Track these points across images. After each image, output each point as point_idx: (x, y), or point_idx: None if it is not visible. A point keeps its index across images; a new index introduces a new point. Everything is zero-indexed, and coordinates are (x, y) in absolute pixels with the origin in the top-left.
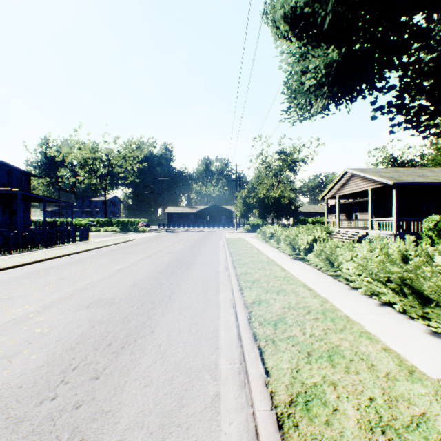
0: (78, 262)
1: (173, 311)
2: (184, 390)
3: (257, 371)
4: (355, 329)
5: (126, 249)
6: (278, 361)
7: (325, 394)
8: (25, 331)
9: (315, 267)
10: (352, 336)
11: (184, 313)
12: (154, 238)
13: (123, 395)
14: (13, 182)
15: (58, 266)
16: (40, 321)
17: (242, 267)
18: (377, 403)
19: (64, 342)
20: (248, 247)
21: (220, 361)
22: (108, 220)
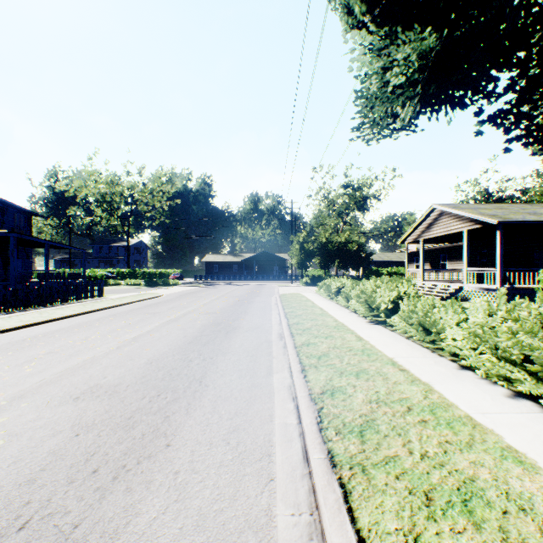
0: (81, 327)
1: (204, 407)
2: None
3: (343, 539)
4: (490, 442)
5: (149, 309)
6: (378, 514)
7: None
8: None
9: (402, 335)
10: (490, 458)
11: (219, 410)
12: (187, 294)
13: None
14: (8, 223)
15: (53, 332)
16: None
17: (302, 335)
18: None
19: (21, 466)
20: (308, 305)
21: (275, 508)
22: (131, 270)
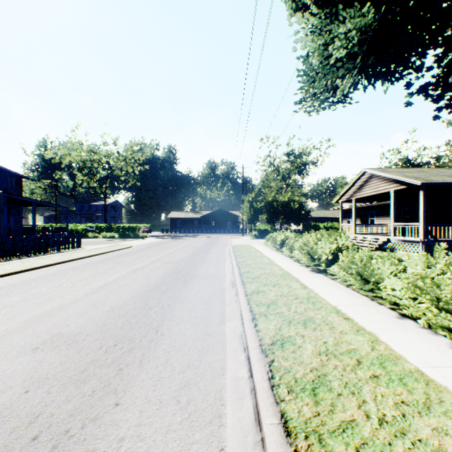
0: (56, 275)
1: (157, 358)
2: None
3: None
4: (447, 402)
5: (119, 258)
6: None
7: None
8: None
9: (342, 283)
10: None
11: (172, 362)
12: (154, 245)
13: None
14: (1, 185)
15: (31, 280)
16: None
17: (252, 283)
18: None
19: None
20: (257, 255)
21: None
22: (108, 225)
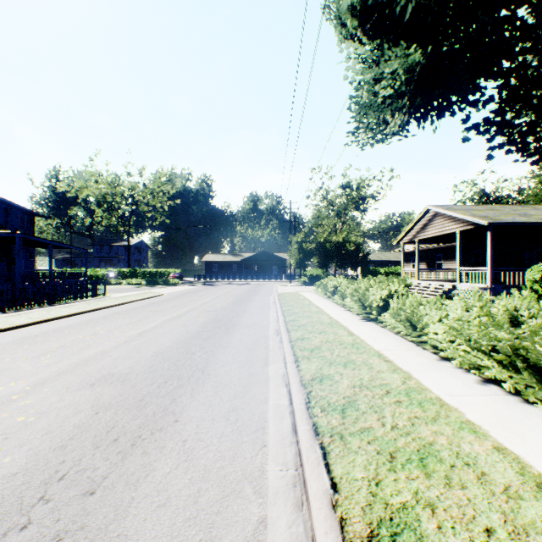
0: (88, 324)
1: (206, 391)
2: (214, 513)
3: (320, 483)
4: (452, 417)
5: (151, 307)
6: (349, 467)
7: (420, 522)
8: (2, 420)
9: (391, 330)
10: (449, 428)
11: (220, 394)
12: (188, 293)
13: (126, 521)
14: (12, 223)
15: (63, 329)
16: (25, 405)
17: (297, 330)
18: (499, 538)
19: (53, 436)
20: (305, 304)
21: (267, 466)
22: (132, 270)
